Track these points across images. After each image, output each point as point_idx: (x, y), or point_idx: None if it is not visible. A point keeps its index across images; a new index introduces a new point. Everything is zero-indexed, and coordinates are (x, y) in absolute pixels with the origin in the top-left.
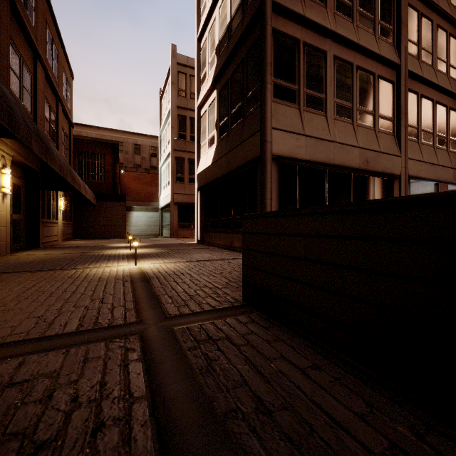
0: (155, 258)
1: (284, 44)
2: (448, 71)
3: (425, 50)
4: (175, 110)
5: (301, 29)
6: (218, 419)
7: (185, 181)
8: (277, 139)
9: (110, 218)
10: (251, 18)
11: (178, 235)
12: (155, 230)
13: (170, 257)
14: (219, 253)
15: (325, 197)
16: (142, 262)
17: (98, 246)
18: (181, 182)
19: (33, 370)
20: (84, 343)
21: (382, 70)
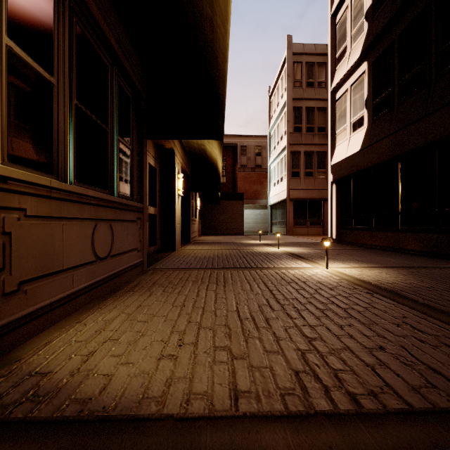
0: (330, 260)
1: None
2: None
3: None
4: (291, 103)
5: None
6: None
7: (301, 175)
8: None
9: (230, 216)
10: None
11: (293, 232)
12: (262, 227)
13: (345, 260)
14: (399, 257)
15: None
16: (325, 265)
17: (237, 243)
18: (296, 177)
19: None
20: None
21: None
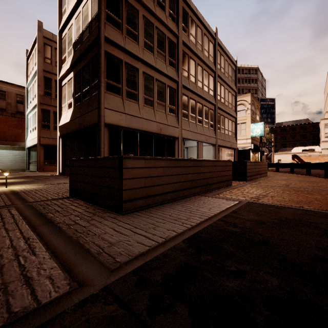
0: (22, 184)
1: (113, 61)
2: (203, 87)
3: (192, 75)
4: (41, 73)
5: (124, 54)
6: (42, 214)
7: (51, 128)
8: (108, 114)
9: None
10: (93, 40)
11: (44, 169)
12: (22, 166)
13: (34, 183)
14: None
15: (138, 147)
16: (11, 186)
17: None
18: (47, 128)
19: None
20: None
21: (169, 82)
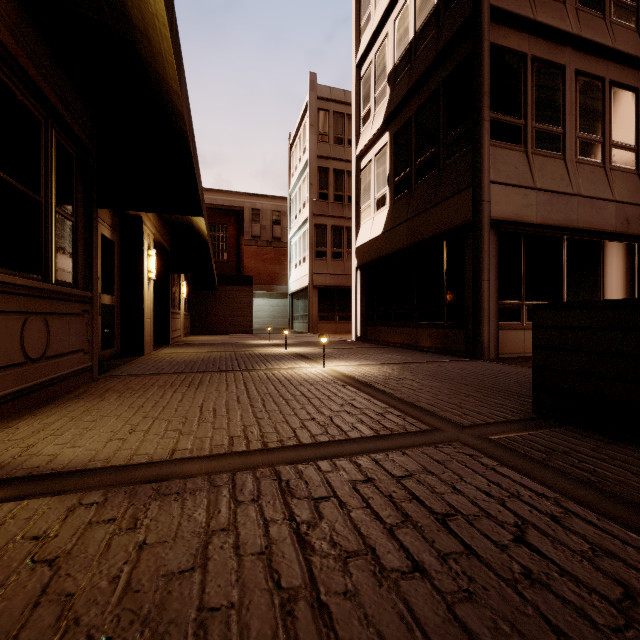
0: (335, 360)
1: (505, 63)
2: None
3: None
4: (315, 161)
5: (529, 39)
6: None
7: (328, 256)
8: (497, 197)
9: (233, 307)
10: (456, 32)
11: (318, 330)
12: (281, 323)
13: (351, 358)
14: (408, 354)
15: (562, 275)
16: (325, 364)
17: (237, 344)
18: (322, 257)
19: (399, 467)
20: (410, 447)
21: None
